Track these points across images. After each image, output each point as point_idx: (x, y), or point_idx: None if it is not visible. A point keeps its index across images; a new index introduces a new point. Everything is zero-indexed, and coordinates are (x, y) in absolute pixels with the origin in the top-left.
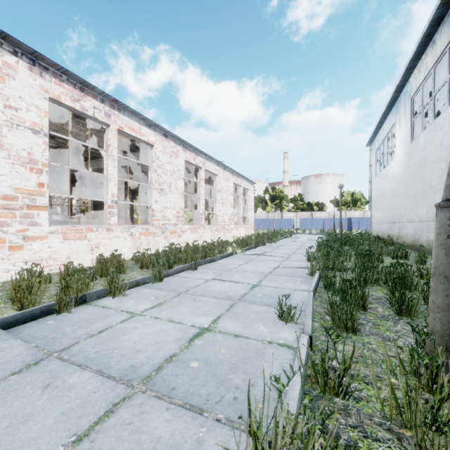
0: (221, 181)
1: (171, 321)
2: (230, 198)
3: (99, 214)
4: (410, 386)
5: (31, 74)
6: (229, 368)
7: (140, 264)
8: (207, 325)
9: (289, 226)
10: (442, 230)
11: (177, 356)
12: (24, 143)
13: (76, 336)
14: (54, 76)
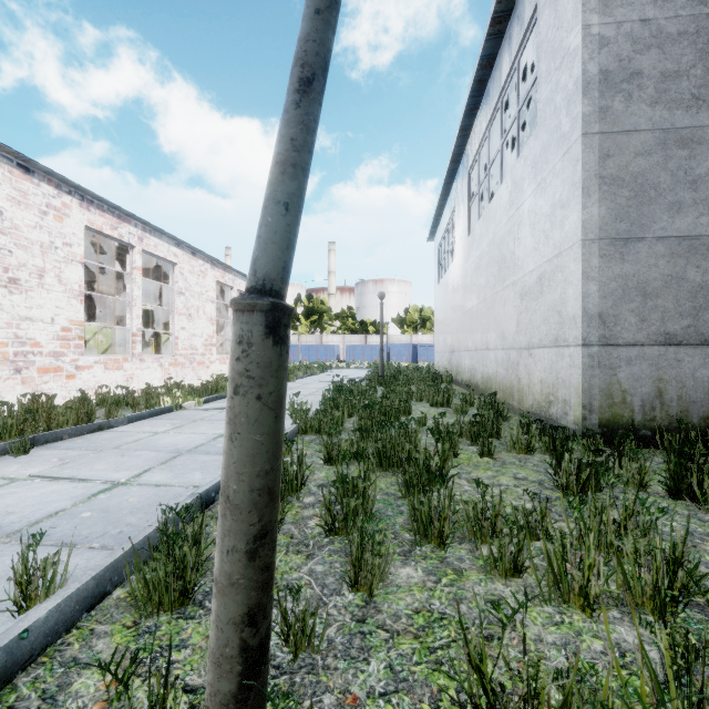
0: (185, 275)
1: None
2: (207, 307)
3: None
4: None
5: None
6: None
7: None
8: None
9: (331, 356)
10: (230, 373)
11: None
12: None
13: None
14: None
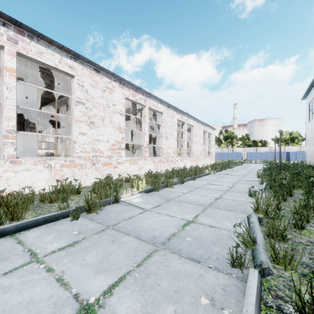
0: (195, 129)
1: (202, 195)
2: (200, 140)
3: (137, 151)
4: (300, 205)
5: (119, 88)
6: (235, 205)
7: (166, 176)
8: (218, 197)
9: (238, 157)
10: None
11: (214, 202)
12: (118, 120)
13: (171, 197)
14: (126, 87)
